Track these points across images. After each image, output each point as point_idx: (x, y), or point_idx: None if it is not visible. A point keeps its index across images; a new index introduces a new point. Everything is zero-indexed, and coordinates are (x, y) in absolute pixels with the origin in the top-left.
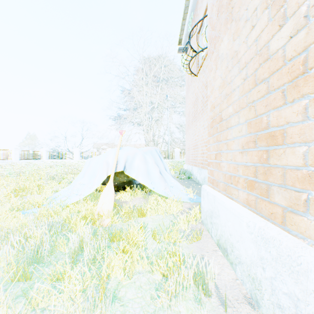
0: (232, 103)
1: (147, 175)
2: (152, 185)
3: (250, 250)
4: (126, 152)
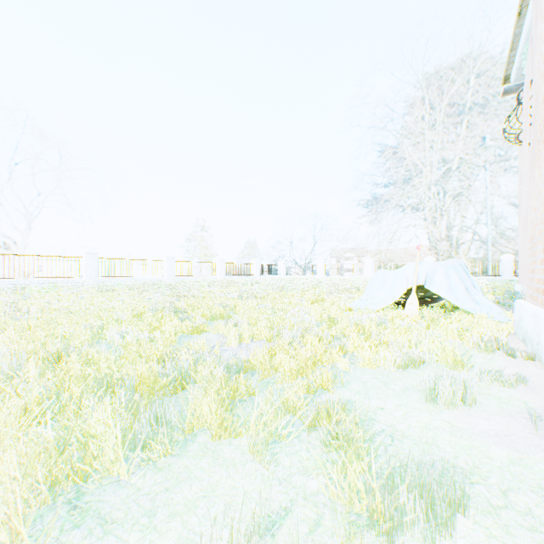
0: (538, 228)
1: (449, 290)
2: (455, 300)
3: (530, 326)
4: (425, 267)
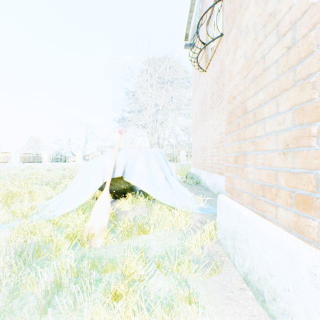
0: (265, 87)
1: (151, 181)
2: (156, 193)
3: (318, 316)
4: (126, 155)
